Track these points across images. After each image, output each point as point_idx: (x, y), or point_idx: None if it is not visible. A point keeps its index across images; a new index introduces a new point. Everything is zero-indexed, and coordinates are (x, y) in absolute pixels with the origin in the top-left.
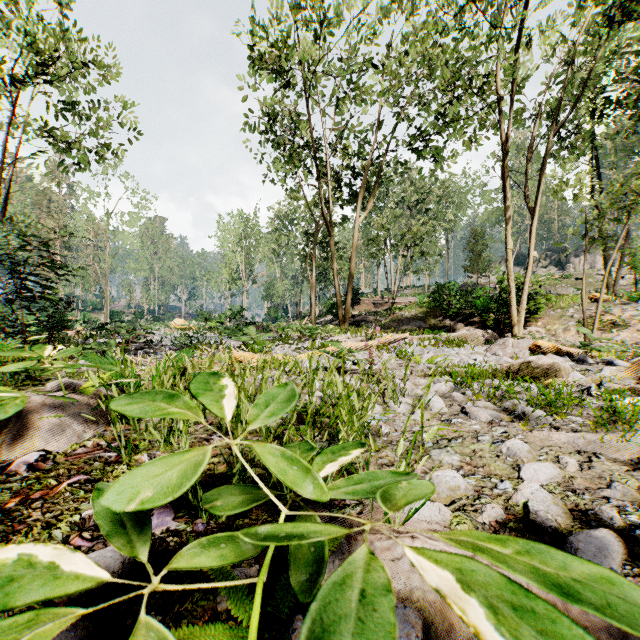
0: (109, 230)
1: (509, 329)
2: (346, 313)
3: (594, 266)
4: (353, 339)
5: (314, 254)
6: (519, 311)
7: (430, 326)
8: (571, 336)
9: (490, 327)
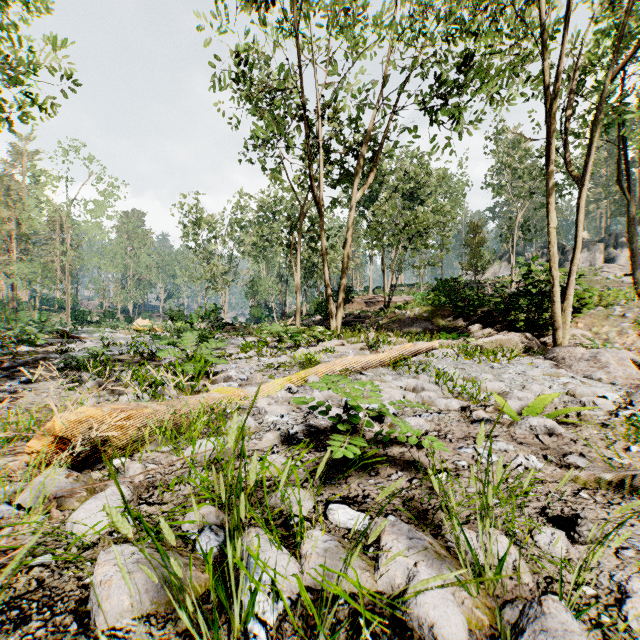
0: (70, 219)
1: (545, 332)
2: (338, 312)
3: (594, 264)
4: (350, 346)
5: (299, 243)
6: (564, 309)
7: (439, 328)
8: (631, 341)
9: (515, 329)
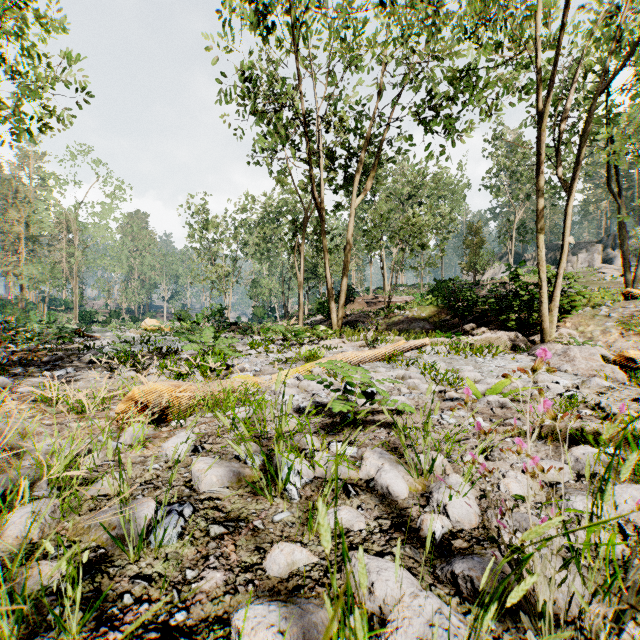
0: (78, 222)
1: (534, 331)
2: (339, 312)
3: (592, 264)
4: (350, 344)
5: (302, 245)
6: (550, 309)
7: (436, 327)
8: (614, 340)
9: (508, 328)
